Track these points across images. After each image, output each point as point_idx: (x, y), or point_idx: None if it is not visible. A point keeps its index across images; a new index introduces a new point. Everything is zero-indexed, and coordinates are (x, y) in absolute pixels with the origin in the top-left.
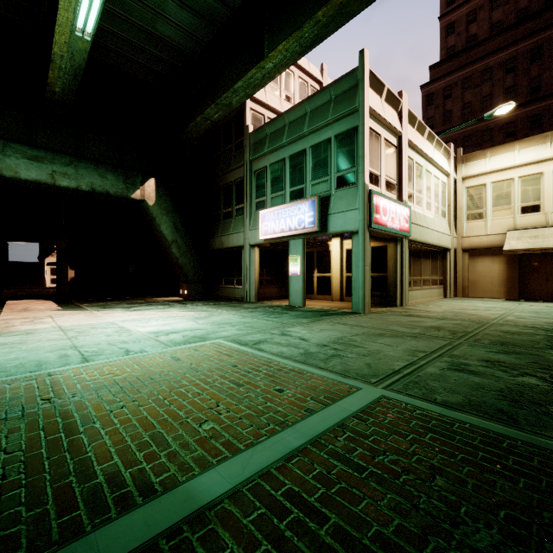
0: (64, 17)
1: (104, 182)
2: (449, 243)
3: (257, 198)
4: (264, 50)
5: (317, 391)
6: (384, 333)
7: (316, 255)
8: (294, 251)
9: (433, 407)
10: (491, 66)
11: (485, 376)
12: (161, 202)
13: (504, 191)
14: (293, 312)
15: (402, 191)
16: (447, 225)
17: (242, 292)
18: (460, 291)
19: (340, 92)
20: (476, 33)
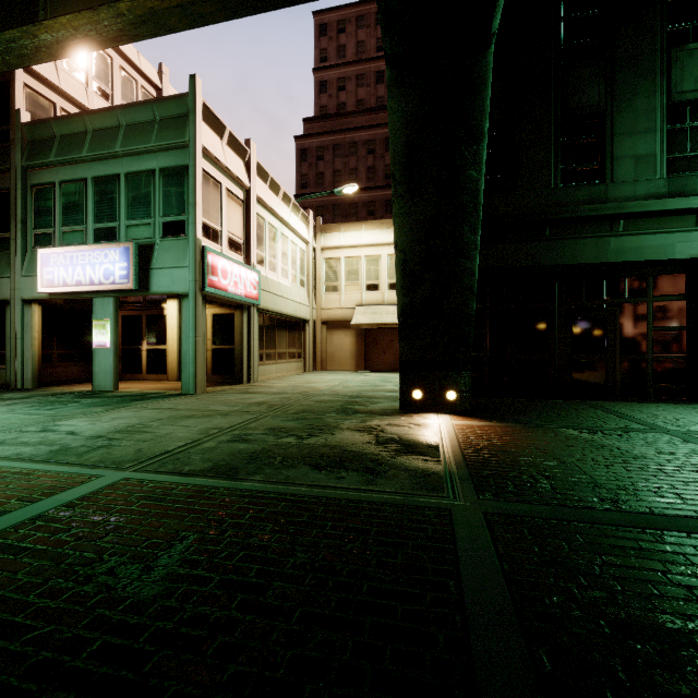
0: None
1: None
2: (308, 314)
3: (36, 228)
4: (39, 10)
5: (35, 490)
6: (197, 414)
7: (146, 320)
8: (101, 313)
9: (172, 478)
10: (356, 141)
11: (255, 442)
12: None
13: (354, 267)
14: (90, 399)
15: (249, 253)
16: (306, 295)
17: (7, 375)
18: (320, 364)
19: (167, 114)
20: (345, 102)
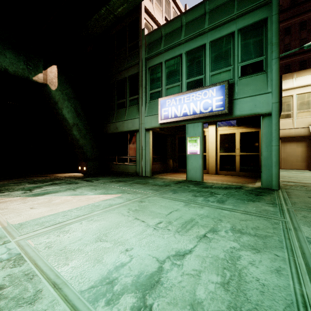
0: None
1: (2, 59)
2: None
3: (151, 89)
4: None
5: None
6: None
7: None
8: (192, 133)
9: None
10: None
11: None
12: (63, 88)
13: (305, 100)
14: (214, 190)
15: None
16: None
17: (136, 168)
18: None
19: None
20: None
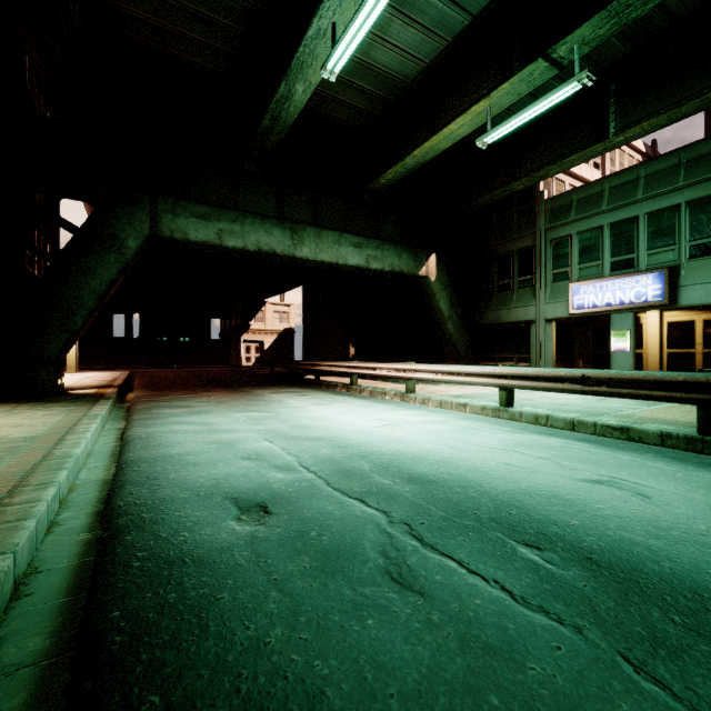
0: (448, 129)
1: (400, 262)
2: None
3: (554, 269)
4: (608, 123)
5: None
6: None
7: None
8: (618, 325)
9: None
10: None
11: None
12: (440, 277)
13: None
14: None
15: None
16: None
17: None
18: None
19: (695, 155)
20: None
